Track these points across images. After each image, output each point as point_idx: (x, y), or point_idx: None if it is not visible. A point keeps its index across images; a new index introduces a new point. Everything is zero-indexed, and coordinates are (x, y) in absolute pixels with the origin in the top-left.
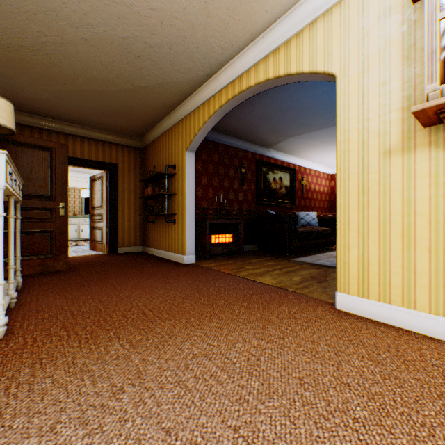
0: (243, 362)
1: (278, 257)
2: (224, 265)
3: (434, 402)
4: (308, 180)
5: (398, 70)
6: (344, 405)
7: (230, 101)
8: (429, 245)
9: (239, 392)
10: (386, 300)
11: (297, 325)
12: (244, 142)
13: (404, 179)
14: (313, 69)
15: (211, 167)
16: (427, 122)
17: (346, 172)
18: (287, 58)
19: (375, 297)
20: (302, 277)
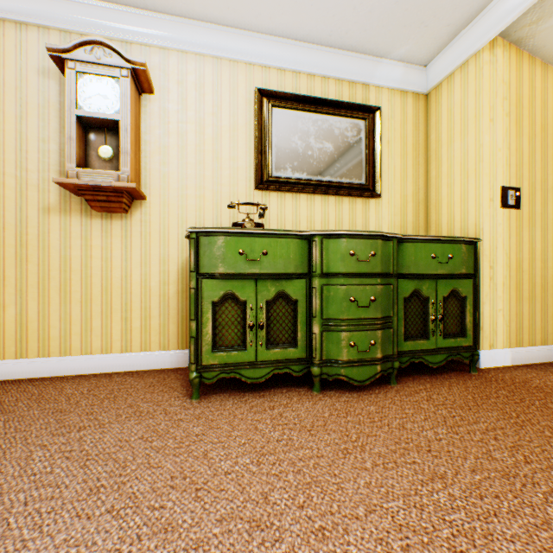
0: None
1: None
2: None
3: (47, 418)
4: None
5: (57, 135)
6: None
7: None
8: (82, 297)
9: None
10: (47, 353)
11: None
12: None
13: (63, 238)
14: None
15: None
16: (77, 193)
17: (3, 221)
18: None
19: (36, 355)
20: None
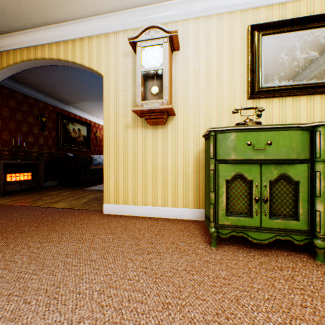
0: (25, 259)
1: (75, 188)
2: (21, 200)
3: (130, 241)
4: (101, 133)
5: (131, 86)
6: (88, 257)
7: (26, 62)
8: (142, 173)
9: (18, 275)
10: (127, 203)
11: (75, 228)
12: (45, 96)
13: (133, 141)
14: (91, 66)
15: (7, 112)
16: (140, 116)
17: (109, 134)
18: (74, 51)
19: (122, 203)
20: (89, 199)
